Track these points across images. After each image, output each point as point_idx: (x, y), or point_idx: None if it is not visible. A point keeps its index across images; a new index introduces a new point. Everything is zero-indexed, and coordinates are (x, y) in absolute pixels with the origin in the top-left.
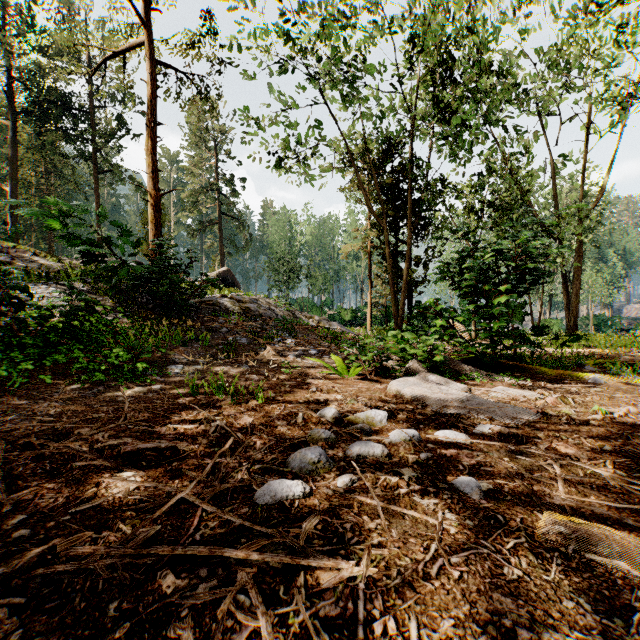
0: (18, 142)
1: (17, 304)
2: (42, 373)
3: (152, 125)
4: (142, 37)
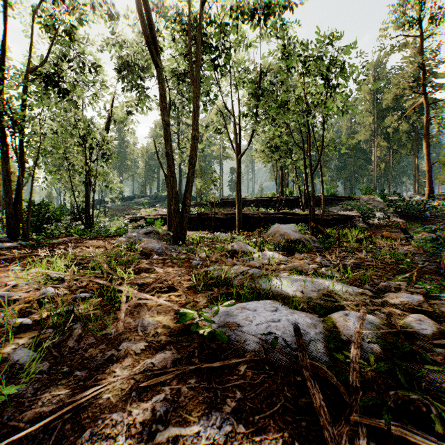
0: (375, 141)
1: (373, 217)
2: (377, 230)
3: (425, 136)
4: (421, 99)
